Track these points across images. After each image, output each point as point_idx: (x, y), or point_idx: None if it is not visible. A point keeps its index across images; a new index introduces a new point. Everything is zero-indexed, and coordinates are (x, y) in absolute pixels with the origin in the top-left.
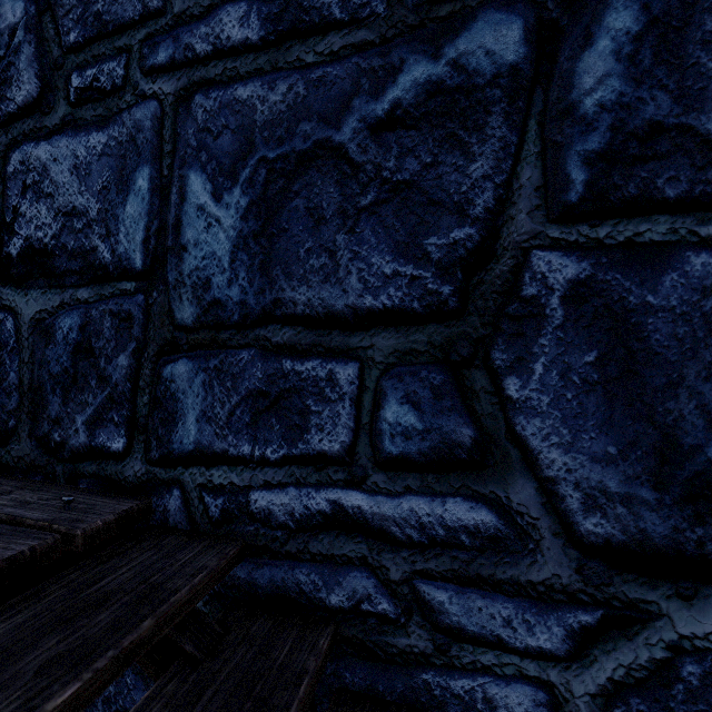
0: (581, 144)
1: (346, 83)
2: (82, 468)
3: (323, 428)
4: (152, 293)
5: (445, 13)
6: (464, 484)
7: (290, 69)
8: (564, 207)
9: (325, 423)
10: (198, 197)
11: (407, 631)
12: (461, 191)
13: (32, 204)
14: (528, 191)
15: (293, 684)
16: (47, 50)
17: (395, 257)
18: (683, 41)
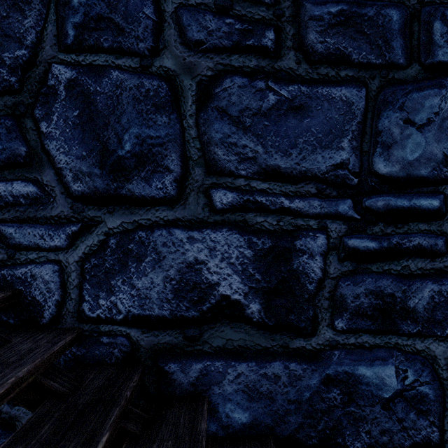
0: (72, 18)
1: None
2: None
3: None
4: None
5: None
6: (22, 174)
7: None
8: (66, 46)
9: None
10: None
11: None
12: (20, 32)
13: None
14: (51, 37)
15: None
16: None
17: None
18: None
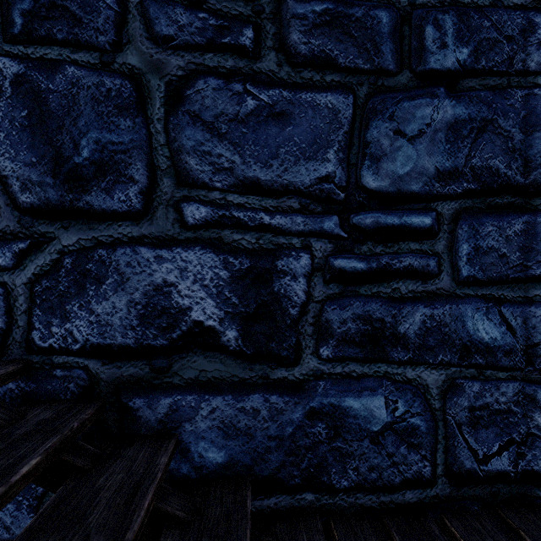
0: (20, 5)
1: None
2: None
3: None
4: None
5: None
6: None
7: None
8: (12, 36)
9: None
10: None
11: None
12: None
13: None
14: None
15: None
16: None
17: None
18: None
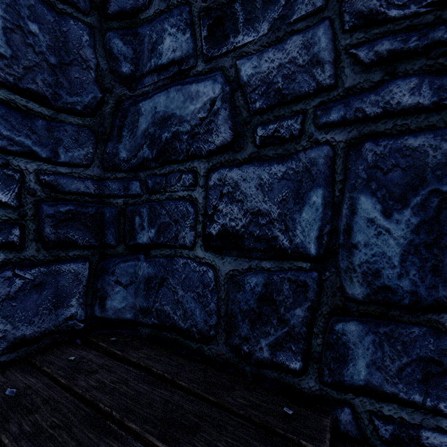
0: None
1: None
2: (265, 373)
3: None
4: (325, 272)
5: None
6: None
7: None
8: None
9: None
10: (368, 213)
11: None
12: None
13: (227, 205)
14: None
15: None
16: (238, 113)
17: None
18: None
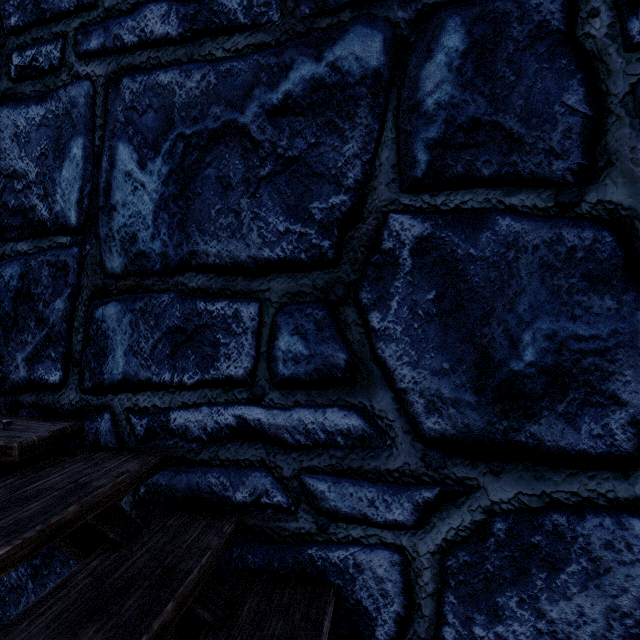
0: (424, 133)
1: (249, 76)
2: (22, 399)
3: (230, 357)
4: (86, 246)
5: (325, 25)
6: (339, 397)
7: (204, 61)
8: (412, 181)
9: (232, 352)
10: (126, 165)
11: (296, 516)
12: (337, 166)
13: None
14: (387, 168)
15: (197, 556)
16: None
17: (287, 217)
18: (494, 59)
